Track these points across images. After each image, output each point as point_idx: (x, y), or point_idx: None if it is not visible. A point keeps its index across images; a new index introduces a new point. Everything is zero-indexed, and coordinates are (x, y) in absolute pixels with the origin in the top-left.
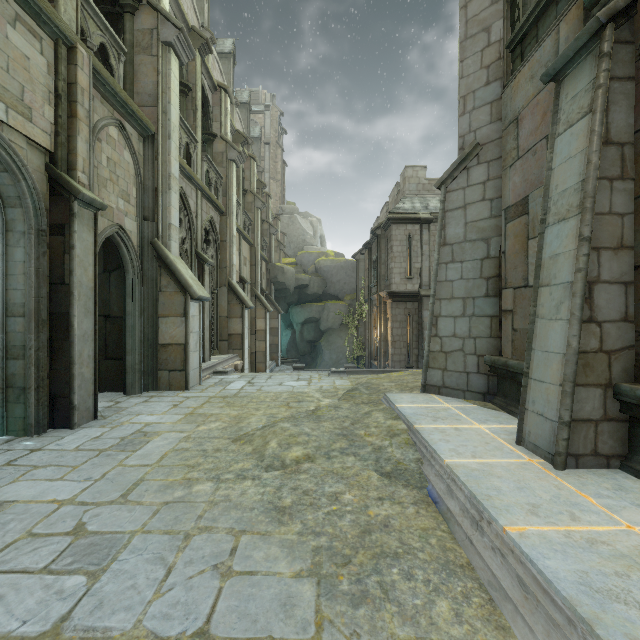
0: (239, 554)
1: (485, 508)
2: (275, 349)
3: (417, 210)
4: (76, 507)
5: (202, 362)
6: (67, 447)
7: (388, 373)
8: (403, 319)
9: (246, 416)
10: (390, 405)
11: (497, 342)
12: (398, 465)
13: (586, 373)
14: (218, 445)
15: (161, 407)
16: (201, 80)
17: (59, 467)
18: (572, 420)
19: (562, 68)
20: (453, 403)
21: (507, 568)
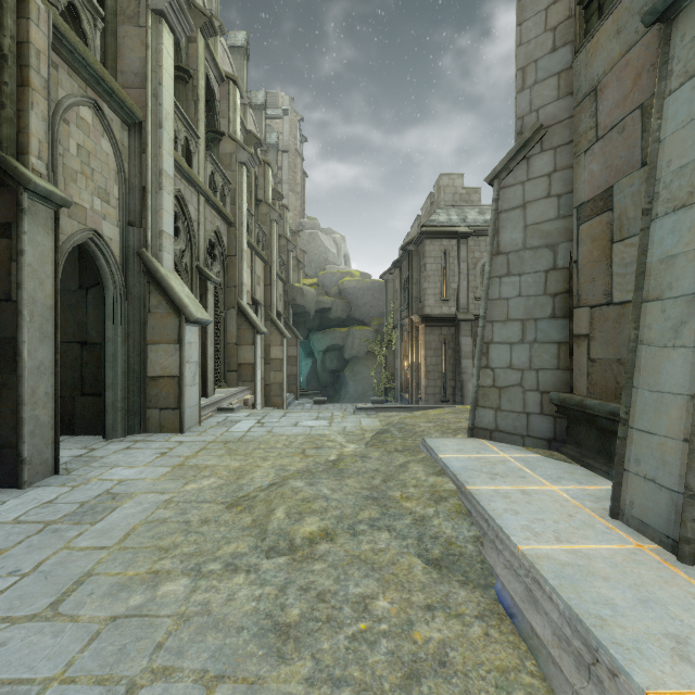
0: None
1: (602, 645)
2: (293, 380)
3: (454, 223)
4: None
5: (205, 397)
6: (4, 518)
7: (424, 410)
8: (438, 346)
9: (250, 469)
10: (431, 454)
11: (567, 375)
12: (449, 547)
13: None
14: (207, 513)
15: (145, 456)
16: (204, 66)
17: None
18: None
19: None
20: (511, 452)
21: None
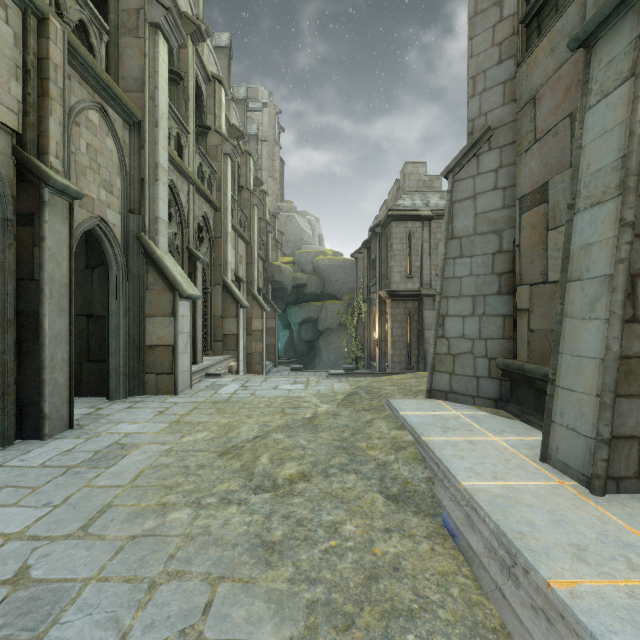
0: (214, 612)
1: (519, 551)
2: (272, 350)
3: (417, 207)
4: (24, 543)
5: (194, 364)
6: (32, 463)
7: (389, 376)
8: (403, 319)
9: (237, 425)
10: (393, 412)
11: (511, 344)
12: (406, 486)
13: (628, 382)
14: (202, 460)
15: (145, 414)
16: (193, 69)
17: (17, 489)
18: (612, 437)
19: (594, 30)
20: (462, 410)
21: (556, 639)
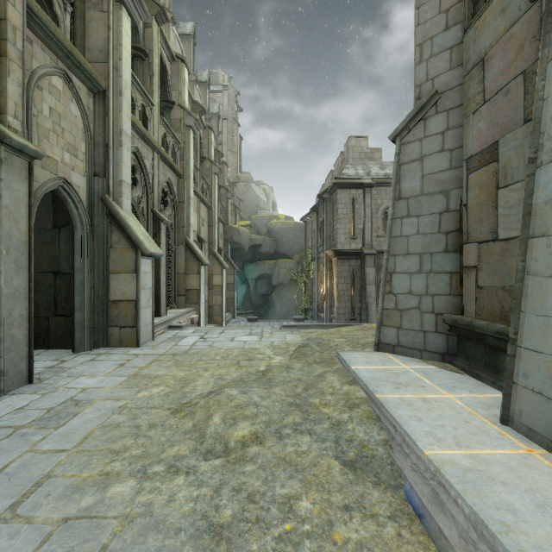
0: None
1: None
2: (231, 302)
3: (360, 176)
4: None
5: (158, 317)
6: None
7: (337, 328)
8: (347, 275)
9: (193, 378)
10: (344, 366)
11: (457, 300)
12: (363, 450)
13: None
14: (155, 418)
15: (106, 367)
16: (158, 47)
17: None
18: None
19: None
20: (411, 364)
21: None
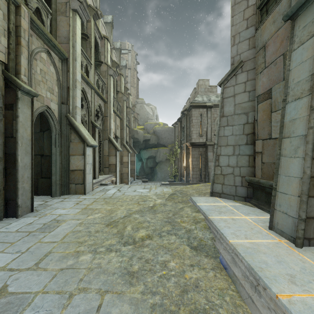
0: (102, 310)
1: (260, 278)
2: (133, 171)
3: (205, 101)
4: (5, 273)
5: (94, 179)
6: (11, 230)
7: (191, 185)
8: (198, 156)
9: (115, 210)
10: (194, 203)
11: (252, 169)
12: (201, 242)
13: None
14: (98, 228)
15: (69, 204)
16: (94, 32)
17: (3, 243)
18: (306, 217)
19: (296, 11)
20: (228, 202)
21: None
